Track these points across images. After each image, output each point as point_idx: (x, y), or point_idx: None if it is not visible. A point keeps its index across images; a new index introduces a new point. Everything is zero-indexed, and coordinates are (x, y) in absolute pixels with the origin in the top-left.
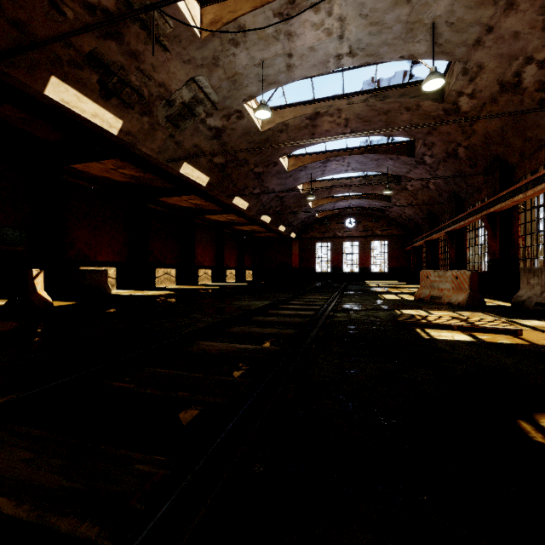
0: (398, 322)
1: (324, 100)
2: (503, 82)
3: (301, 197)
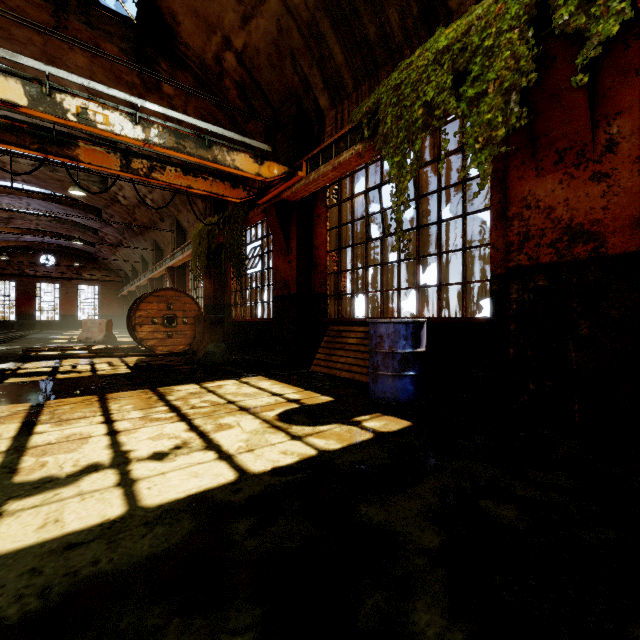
0: (23, 350)
1: None
2: (139, 199)
3: None
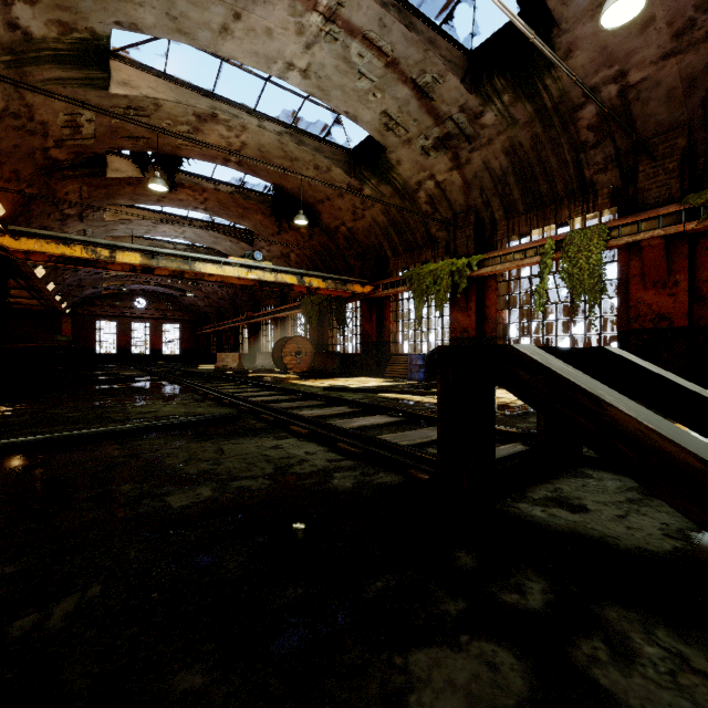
0: (216, 371)
1: (157, 240)
2: None
3: (100, 279)
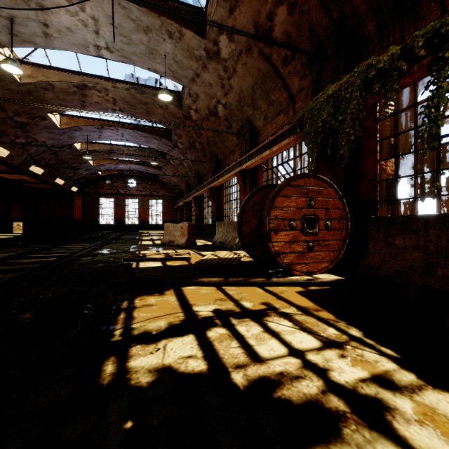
0: (123, 259)
1: (91, 75)
2: (210, 109)
3: (79, 154)
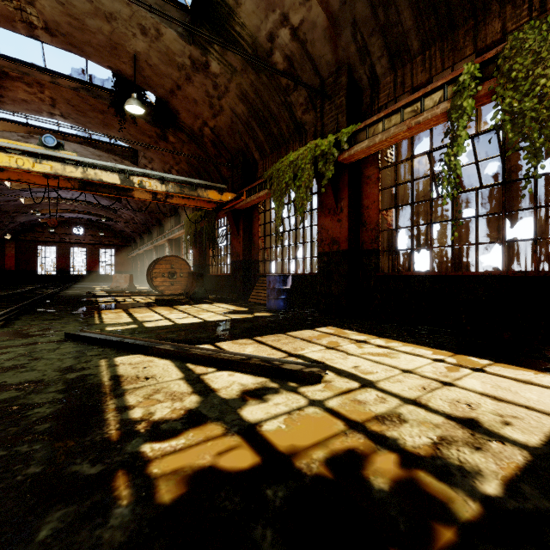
0: (86, 293)
1: None
2: None
3: (22, 206)
